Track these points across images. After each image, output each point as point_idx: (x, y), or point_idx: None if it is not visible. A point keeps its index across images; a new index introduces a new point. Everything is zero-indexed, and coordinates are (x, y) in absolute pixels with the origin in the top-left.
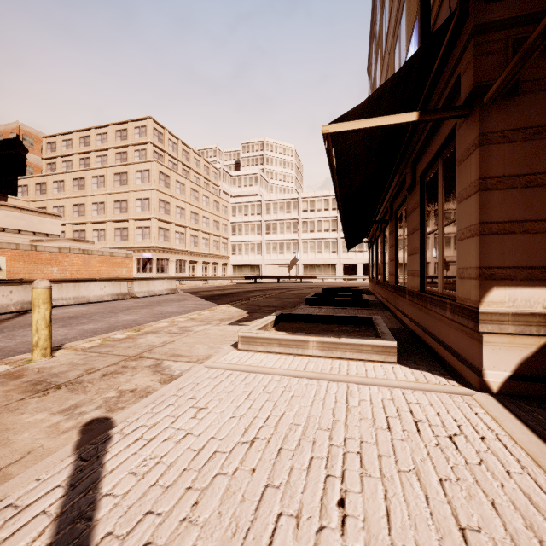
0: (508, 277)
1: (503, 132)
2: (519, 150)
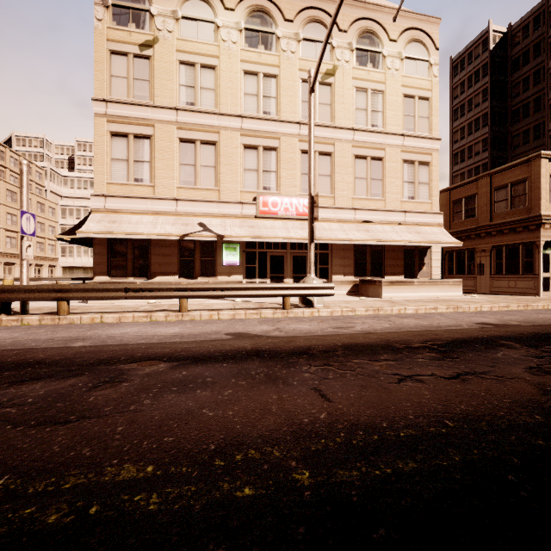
0: (99, 274)
1: (98, 243)
2: (101, 248)
